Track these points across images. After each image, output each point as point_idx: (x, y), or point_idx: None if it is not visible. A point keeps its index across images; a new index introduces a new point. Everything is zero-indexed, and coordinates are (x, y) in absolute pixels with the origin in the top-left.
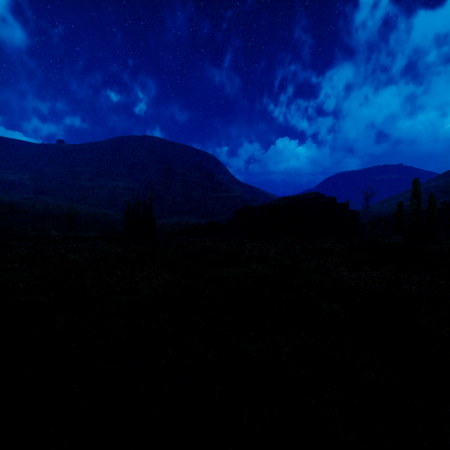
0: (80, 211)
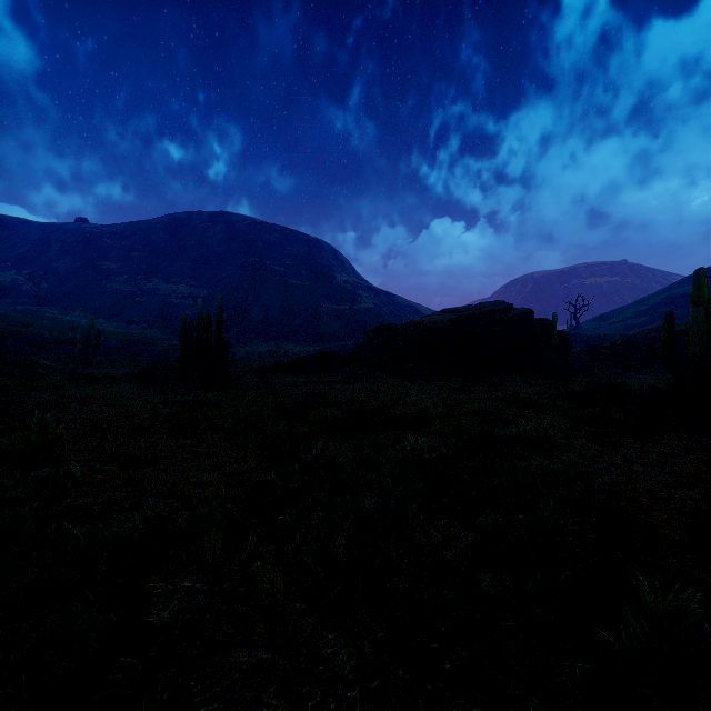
0: (109, 333)
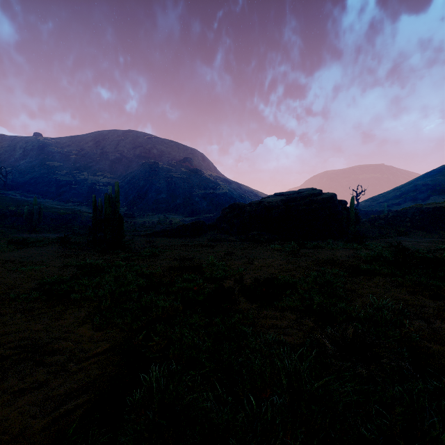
0: (51, 209)
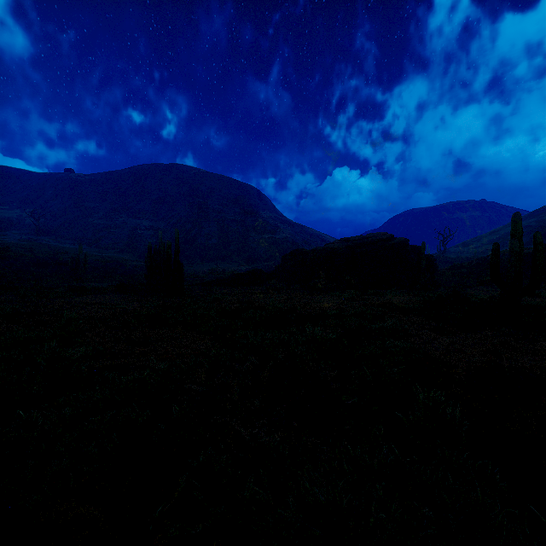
0: (92, 256)
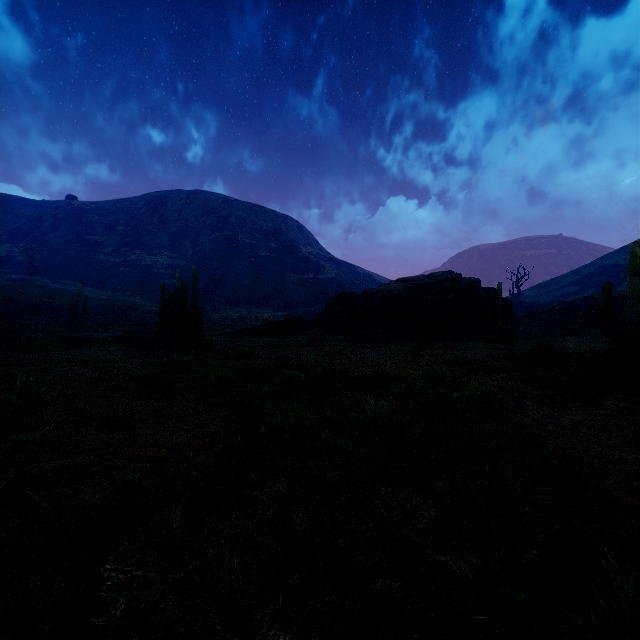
0: (96, 300)
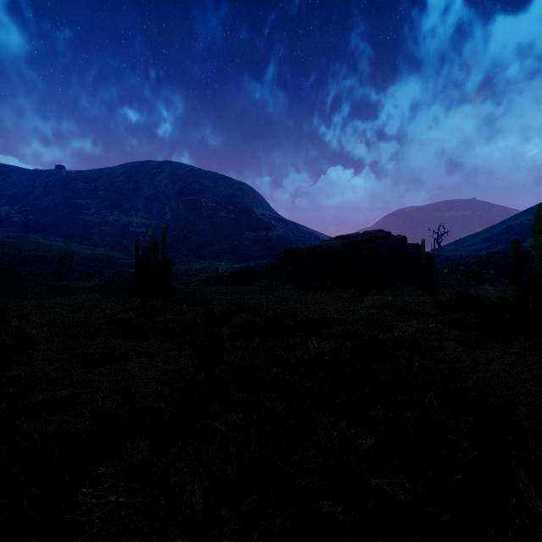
0: (80, 254)
